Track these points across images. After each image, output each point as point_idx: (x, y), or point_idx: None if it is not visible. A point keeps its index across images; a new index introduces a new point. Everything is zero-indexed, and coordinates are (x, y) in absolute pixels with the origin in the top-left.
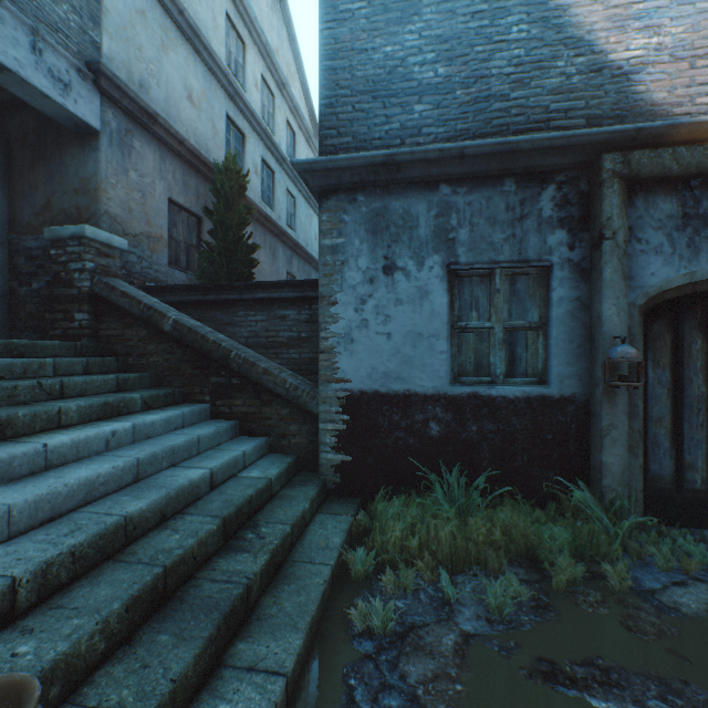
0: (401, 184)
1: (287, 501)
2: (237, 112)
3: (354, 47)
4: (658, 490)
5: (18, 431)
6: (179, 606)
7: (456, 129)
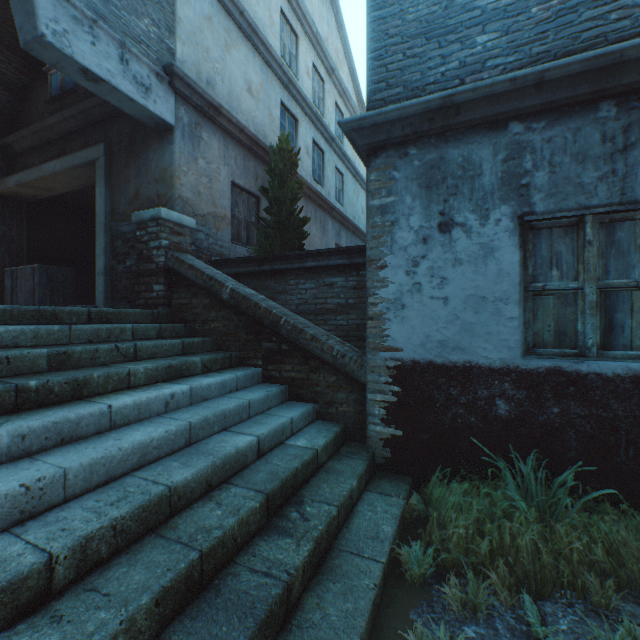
0: (459, 129)
1: (333, 476)
2: (290, 99)
3: None
4: None
5: (93, 391)
6: (214, 600)
7: (530, 54)
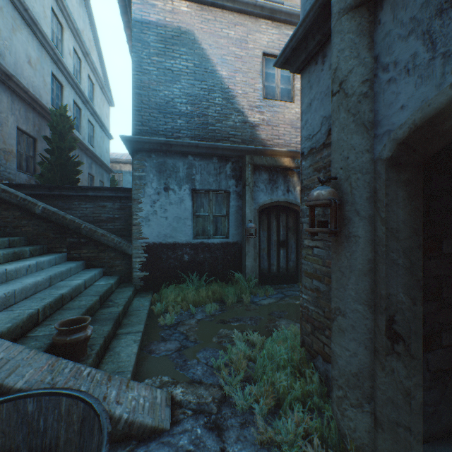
0: (172, 152)
1: (121, 292)
2: (58, 71)
3: (150, 87)
4: (263, 274)
5: None
6: (95, 321)
7: (195, 134)
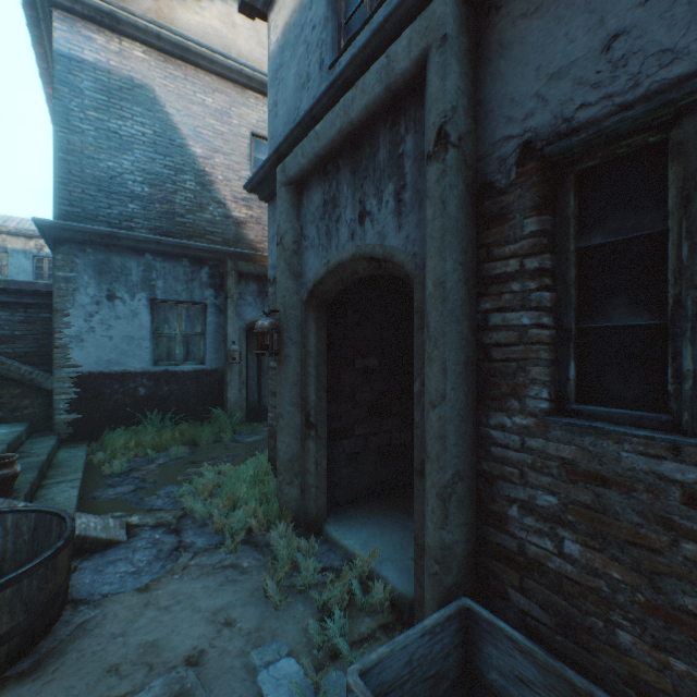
0: (120, 247)
1: (38, 442)
2: None
3: (85, 152)
4: (253, 408)
5: None
6: None
7: (156, 225)
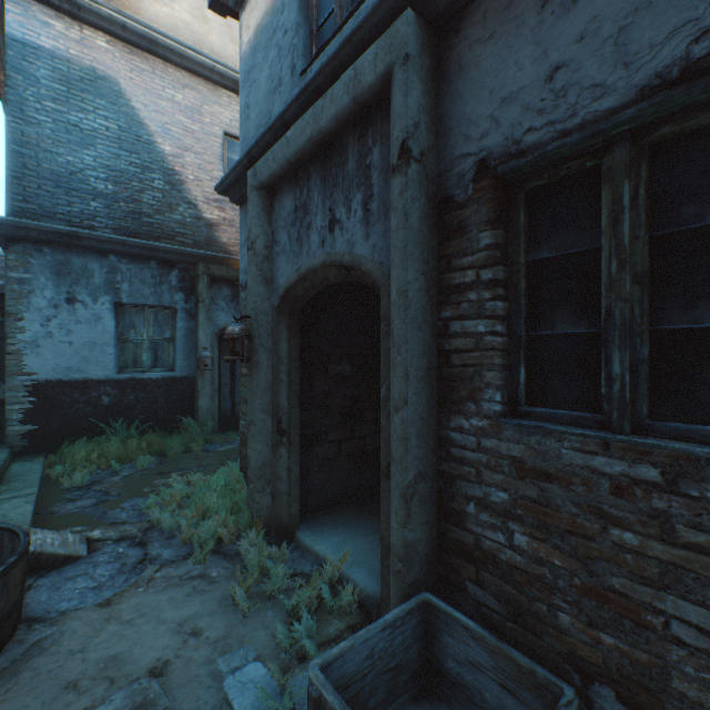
0: (81, 248)
1: None
2: None
3: (41, 145)
4: (226, 416)
5: None
6: None
7: (121, 225)
